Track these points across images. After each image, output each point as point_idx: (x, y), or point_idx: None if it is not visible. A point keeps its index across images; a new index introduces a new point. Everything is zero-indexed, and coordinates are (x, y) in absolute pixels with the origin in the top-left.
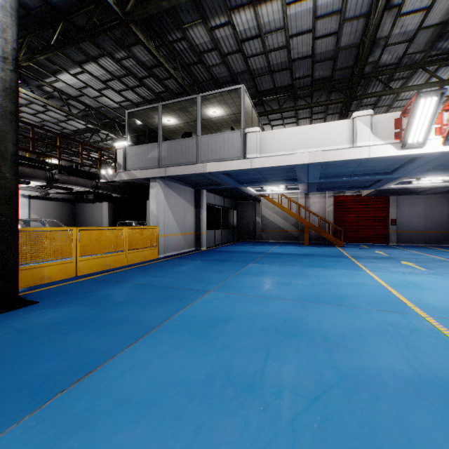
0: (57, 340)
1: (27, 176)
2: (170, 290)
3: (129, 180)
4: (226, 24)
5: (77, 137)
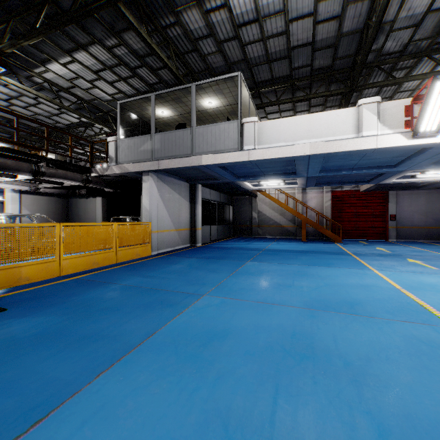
0: (11, 365)
1: (10, 168)
2: (159, 293)
3: (121, 174)
4: (222, 7)
5: (71, 132)
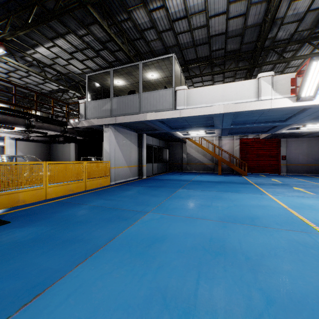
0: (16, 259)
1: (10, 123)
2: (117, 211)
3: (89, 126)
4: (161, 8)
5: (52, 96)
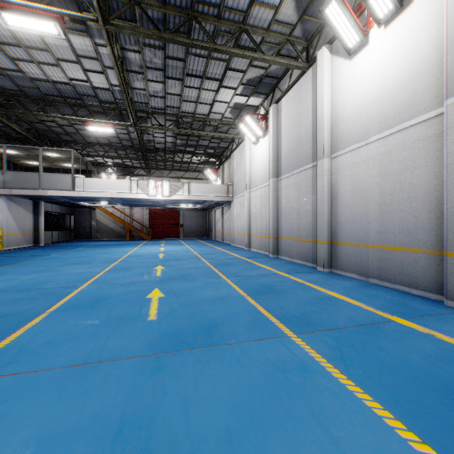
0: None
1: None
2: (29, 256)
3: None
4: None
5: None
